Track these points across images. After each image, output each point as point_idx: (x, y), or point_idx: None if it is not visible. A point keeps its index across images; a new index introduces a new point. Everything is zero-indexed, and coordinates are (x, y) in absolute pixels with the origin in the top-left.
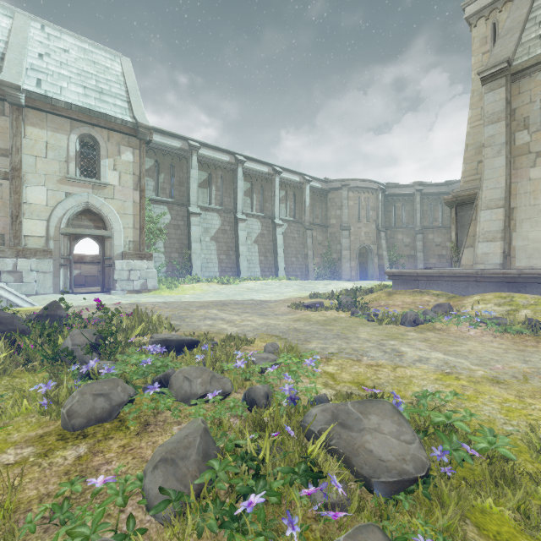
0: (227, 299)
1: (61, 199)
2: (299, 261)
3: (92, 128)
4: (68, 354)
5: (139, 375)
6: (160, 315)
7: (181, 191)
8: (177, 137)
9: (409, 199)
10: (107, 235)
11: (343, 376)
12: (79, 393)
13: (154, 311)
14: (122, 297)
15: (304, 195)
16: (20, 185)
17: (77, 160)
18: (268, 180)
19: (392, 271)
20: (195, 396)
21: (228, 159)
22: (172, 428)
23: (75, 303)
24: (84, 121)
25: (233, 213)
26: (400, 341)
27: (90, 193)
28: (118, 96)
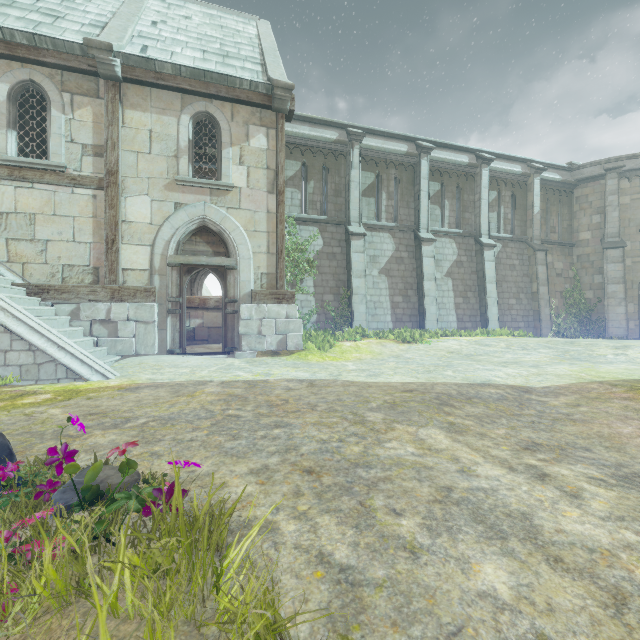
0: (435, 381)
1: (169, 213)
2: (522, 304)
3: (210, 102)
4: None
5: None
6: None
7: (337, 204)
8: (332, 125)
9: None
10: (230, 265)
11: None
12: None
13: (281, 420)
14: (248, 362)
15: (531, 195)
16: (117, 196)
17: (190, 153)
18: (468, 176)
19: None
20: None
21: (406, 149)
22: None
23: (171, 373)
24: (198, 91)
25: (413, 231)
26: None
27: (206, 203)
28: (249, 59)
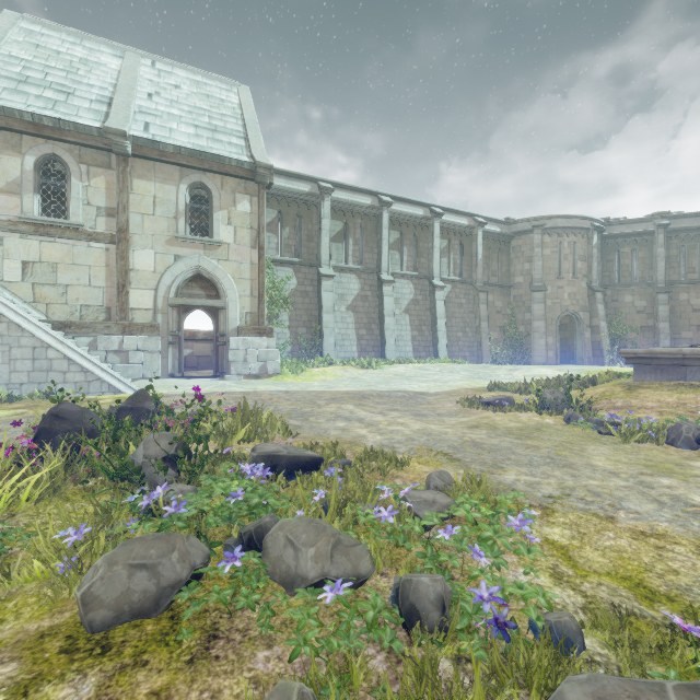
0: (368, 389)
1: (169, 263)
2: (468, 337)
3: (204, 174)
4: (133, 472)
5: (222, 519)
6: (271, 413)
7: (309, 248)
8: (305, 179)
9: (644, 241)
10: (221, 306)
11: (589, 556)
12: (105, 562)
13: (270, 404)
14: (237, 383)
15: (475, 244)
16: (127, 249)
17: (187, 215)
18: (423, 226)
19: (634, 351)
20: (303, 581)
21: (370, 202)
22: (253, 657)
23: (182, 389)
24: (194, 166)
25: (376, 273)
26: (680, 478)
27: (201, 255)
28: (234, 133)
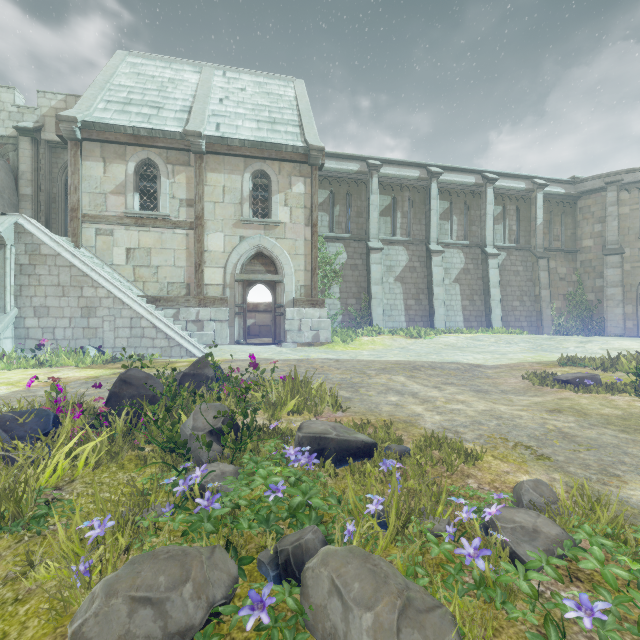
0: (419, 360)
1: (236, 244)
2: (526, 306)
3: (264, 162)
4: (179, 445)
5: (258, 519)
6: (320, 385)
7: (359, 223)
8: (355, 158)
9: None
10: (278, 280)
11: None
12: (103, 590)
13: (321, 372)
14: (292, 350)
15: (534, 208)
16: (202, 233)
17: (250, 200)
18: (475, 194)
19: None
20: None
21: (418, 174)
22: None
23: (245, 355)
24: (256, 156)
25: (425, 244)
26: None
27: (261, 235)
28: (290, 123)
